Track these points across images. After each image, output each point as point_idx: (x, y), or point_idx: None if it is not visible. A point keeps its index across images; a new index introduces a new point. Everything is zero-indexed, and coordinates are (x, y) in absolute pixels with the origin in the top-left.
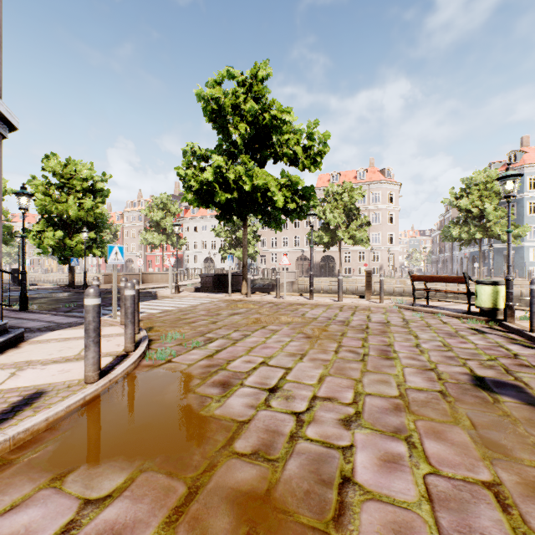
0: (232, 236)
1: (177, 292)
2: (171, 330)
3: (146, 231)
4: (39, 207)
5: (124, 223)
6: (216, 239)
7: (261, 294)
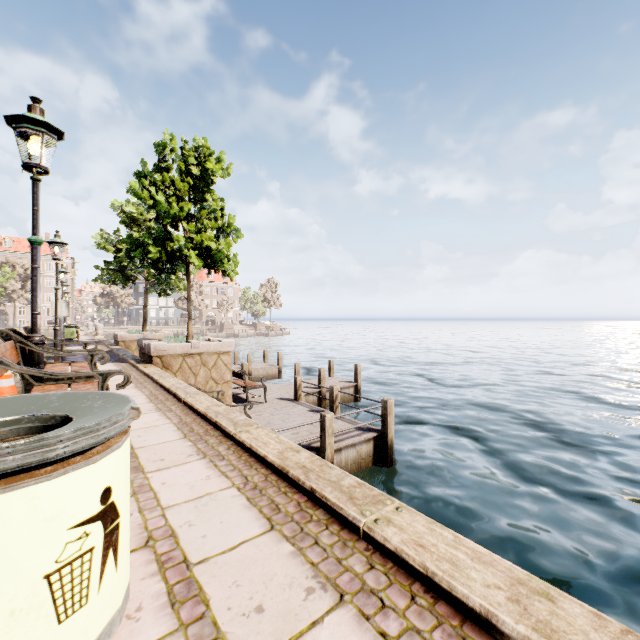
0: None
1: None
2: None
3: None
4: None
5: None
6: None
7: None
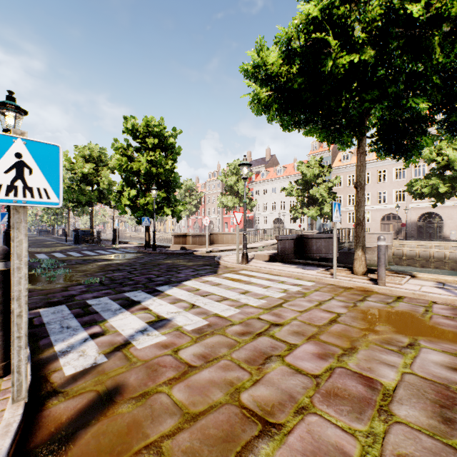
0: (304, 195)
1: (245, 261)
2: None
3: (222, 195)
4: (117, 168)
5: (206, 191)
6: (285, 200)
7: (394, 276)
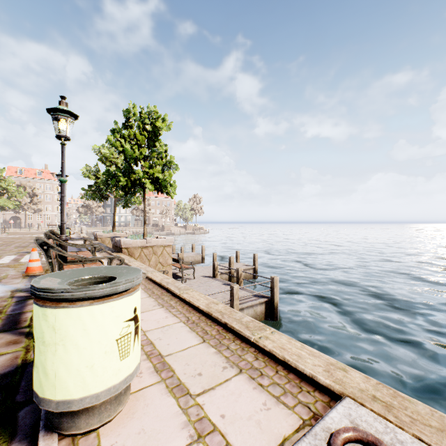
0: None
1: None
2: None
3: None
4: None
5: None
6: None
7: None
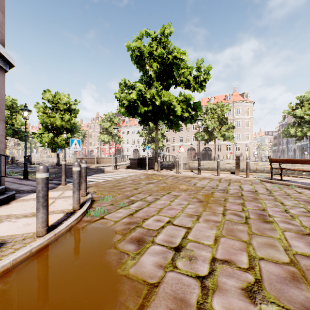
0: (149, 136)
1: (116, 168)
2: (108, 194)
3: (101, 134)
4: (40, 120)
5: (89, 130)
6: (140, 138)
7: (166, 170)
